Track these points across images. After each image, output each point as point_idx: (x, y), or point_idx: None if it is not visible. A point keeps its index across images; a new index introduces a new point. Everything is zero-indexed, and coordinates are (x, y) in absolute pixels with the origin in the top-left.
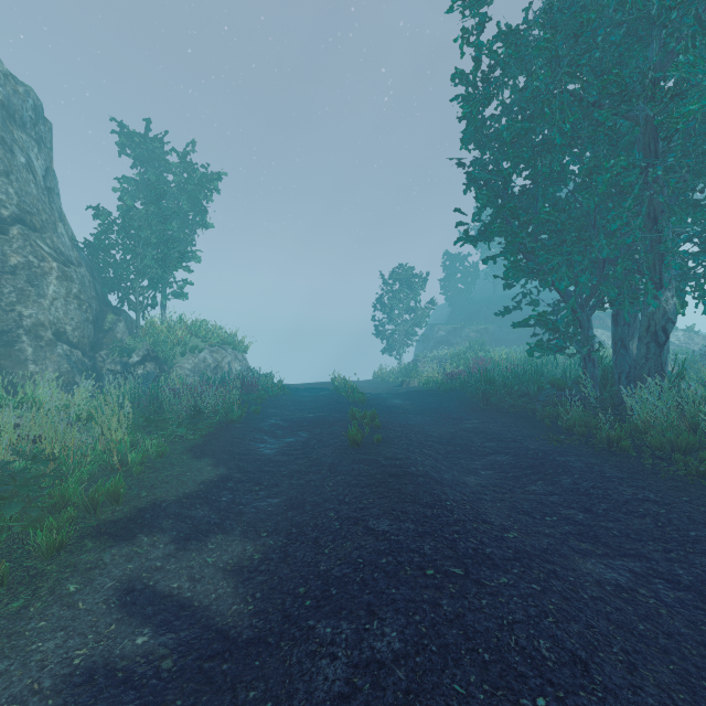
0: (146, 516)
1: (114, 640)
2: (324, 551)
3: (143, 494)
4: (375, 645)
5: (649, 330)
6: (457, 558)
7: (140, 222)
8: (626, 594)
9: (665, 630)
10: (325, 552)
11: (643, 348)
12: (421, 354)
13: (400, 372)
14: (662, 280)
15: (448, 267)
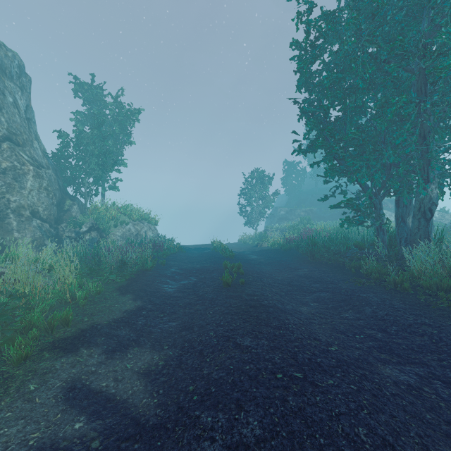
0: (86, 335)
1: (59, 425)
2: (207, 359)
3: (86, 319)
4: (242, 431)
5: (420, 210)
6: (297, 366)
7: (88, 140)
8: (415, 391)
9: (445, 418)
10: (207, 360)
11: (416, 221)
12: (269, 226)
13: (256, 237)
14: (429, 177)
15: (286, 170)
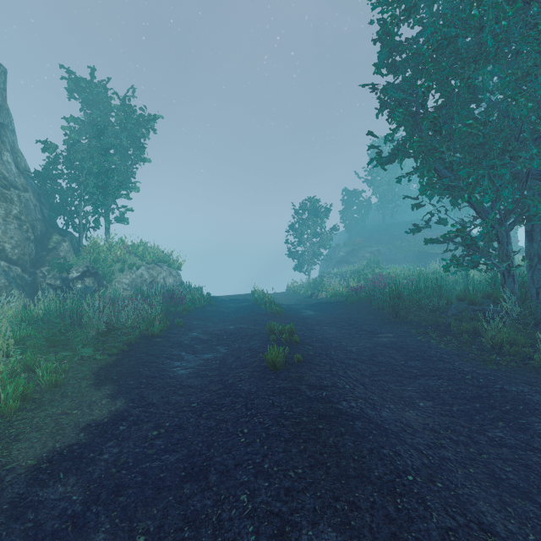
0: None
1: None
2: None
3: None
4: None
5: None
6: None
7: (83, 154)
8: None
9: None
10: None
11: None
12: (326, 271)
13: (309, 285)
14: None
15: (346, 201)
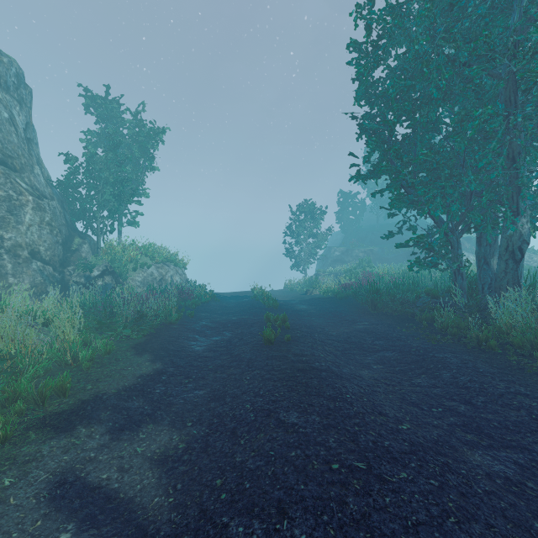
0: (87, 408)
1: (37, 537)
2: (240, 441)
3: (89, 387)
4: None
5: (507, 249)
6: (359, 452)
7: (101, 165)
8: (515, 487)
9: None
10: (241, 442)
11: (503, 264)
12: (321, 270)
13: (305, 283)
14: (519, 209)
15: (342, 202)
